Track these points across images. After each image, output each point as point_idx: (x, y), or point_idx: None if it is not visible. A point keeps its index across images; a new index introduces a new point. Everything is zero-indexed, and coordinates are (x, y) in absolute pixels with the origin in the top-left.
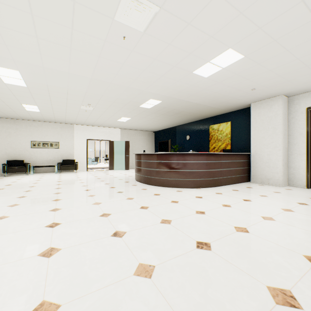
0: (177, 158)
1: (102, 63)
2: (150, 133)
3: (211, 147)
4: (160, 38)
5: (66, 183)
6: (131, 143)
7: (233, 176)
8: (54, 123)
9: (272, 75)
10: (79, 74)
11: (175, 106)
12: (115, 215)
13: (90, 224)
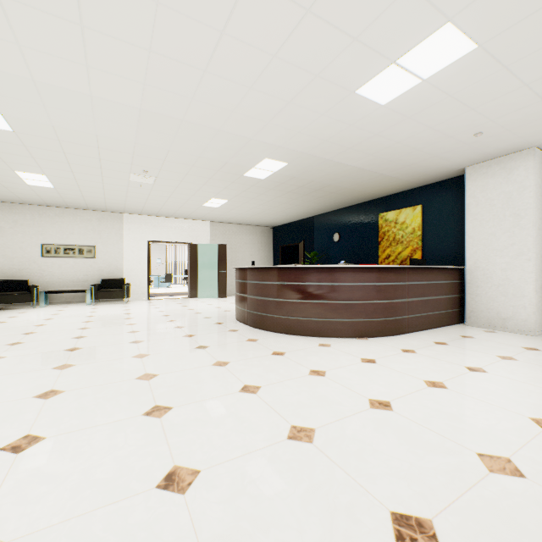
0: (320, 277)
1: (158, 70)
2: (265, 231)
3: (382, 256)
4: None
5: (100, 326)
6: (230, 249)
7: (431, 312)
8: (86, 210)
9: (528, 97)
10: (113, 99)
11: (314, 175)
12: (182, 410)
13: (113, 441)
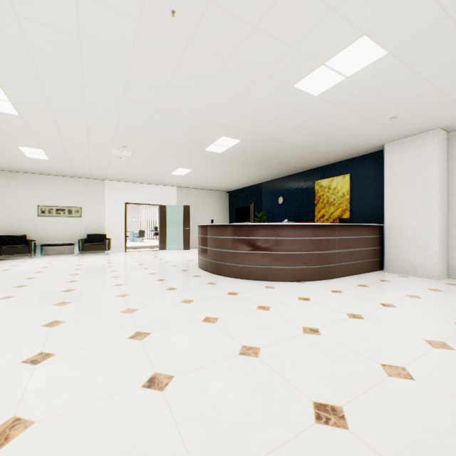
0: (266, 233)
1: (138, 69)
2: (222, 194)
3: (318, 216)
4: (238, 13)
5: (88, 272)
6: (193, 209)
7: (356, 261)
8: (74, 178)
9: (430, 90)
10: (101, 91)
11: (262, 149)
12: (158, 335)
13: (107, 356)
